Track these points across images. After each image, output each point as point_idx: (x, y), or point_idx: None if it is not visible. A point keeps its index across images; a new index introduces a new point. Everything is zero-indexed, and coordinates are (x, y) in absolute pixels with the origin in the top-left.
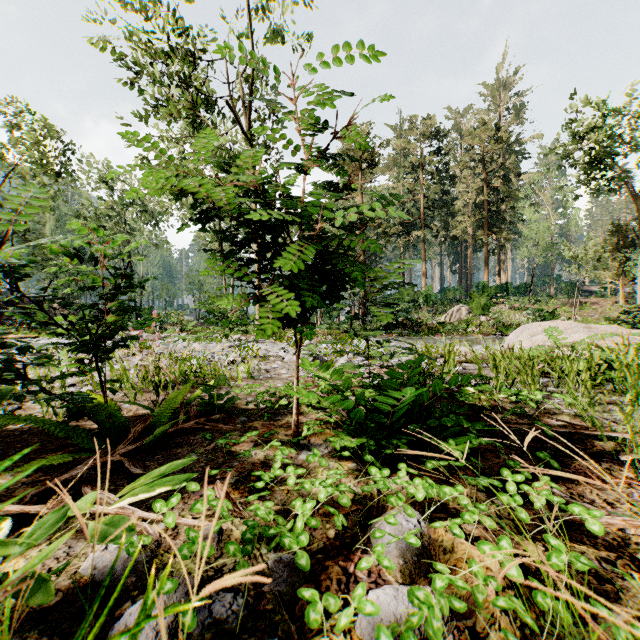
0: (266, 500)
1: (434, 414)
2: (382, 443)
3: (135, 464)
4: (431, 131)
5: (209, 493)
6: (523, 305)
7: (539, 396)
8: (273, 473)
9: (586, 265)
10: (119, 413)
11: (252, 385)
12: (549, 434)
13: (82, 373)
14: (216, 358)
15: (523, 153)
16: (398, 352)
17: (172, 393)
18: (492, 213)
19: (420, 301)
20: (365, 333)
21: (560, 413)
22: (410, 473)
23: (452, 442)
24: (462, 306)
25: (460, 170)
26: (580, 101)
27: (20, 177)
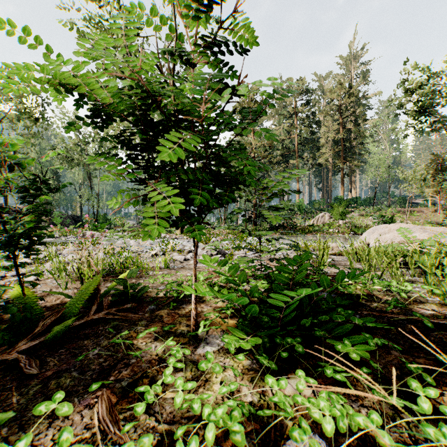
0: (154, 413)
1: (321, 306)
2: (276, 341)
3: (32, 363)
4: (303, 89)
5: (65, 436)
6: (369, 212)
7: (409, 287)
8: (164, 380)
9: (414, 184)
10: (36, 305)
11: (164, 275)
12: (428, 326)
13: (9, 268)
14: (144, 251)
15: (368, 105)
16: (285, 248)
17: (88, 285)
18: (346, 147)
19: (295, 210)
20: (258, 233)
21: (425, 301)
22: (305, 373)
23: (348, 342)
24: (325, 213)
25: (323, 117)
26: (410, 66)
27: (12, 122)
